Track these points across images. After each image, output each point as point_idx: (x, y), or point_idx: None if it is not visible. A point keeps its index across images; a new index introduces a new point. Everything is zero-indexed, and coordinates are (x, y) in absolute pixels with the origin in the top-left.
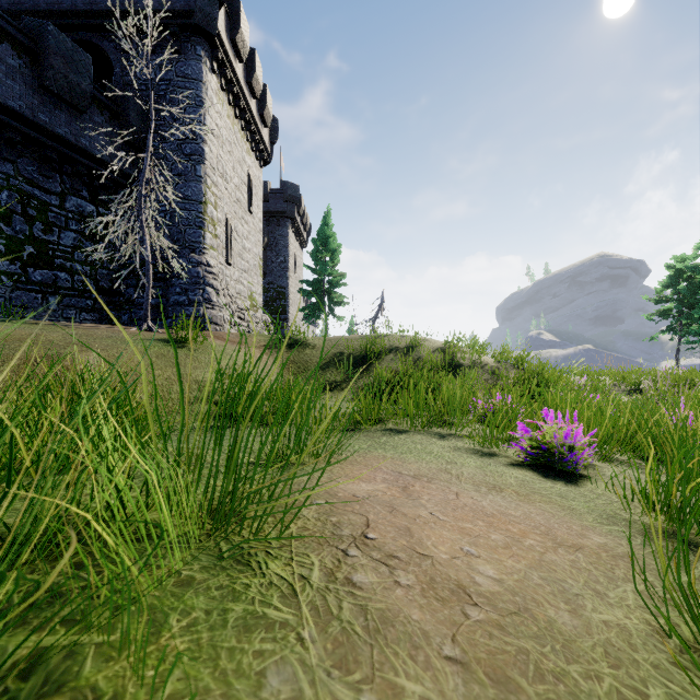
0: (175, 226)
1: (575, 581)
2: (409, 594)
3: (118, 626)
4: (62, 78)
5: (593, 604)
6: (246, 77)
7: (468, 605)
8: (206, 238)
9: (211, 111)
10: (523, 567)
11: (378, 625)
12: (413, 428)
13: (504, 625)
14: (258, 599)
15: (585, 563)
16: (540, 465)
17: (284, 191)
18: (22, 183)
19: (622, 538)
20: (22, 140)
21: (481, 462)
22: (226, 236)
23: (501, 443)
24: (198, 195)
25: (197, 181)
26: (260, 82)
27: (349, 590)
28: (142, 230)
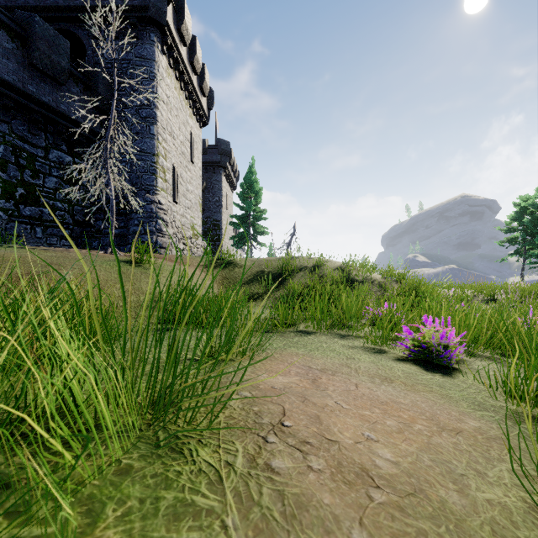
0: (134, 173)
1: (459, 462)
2: (320, 478)
3: (58, 516)
4: (46, 57)
5: (476, 483)
6: (189, 57)
7: (371, 487)
8: (158, 182)
9: (162, 83)
10: (415, 449)
11: (294, 510)
12: (319, 330)
13: (404, 506)
14: (188, 486)
15: (465, 445)
16: (421, 360)
17: (219, 147)
18: (15, 139)
19: (493, 422)
20: (15, 106)
21: (374, 357)
22: (174, 181)
23: (389, 342)
24: (152, 149)
25: (151, 138)
26: (200, 62)
27: (268, 475)
28: (108, 175)
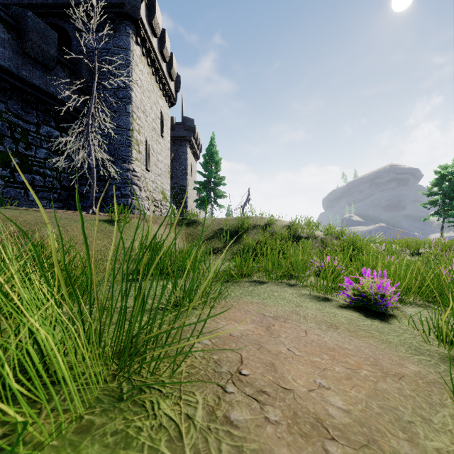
0: (112, 145)
1: (405, 408)
2: (278, 431)
3: None
4: (37, 47)
5: (423, 431)
6: (159, 47)
7: (327, 439)
8: (132, 153)
9: (136, 69)
10: (363, 396)
11: None
12: (271, 280)
13: None
14: (148, 445)
15: (409, 390)
16: (361, 307)
17: (185, 123)
18: (10, 116)
19: (430, 366)
20: (10, 88)
21: (320, 305)
22: (146, 152)
23: (332, 291)
24: (127, 125)
25: (127, 115)
26: (169, 51)
27: (227, 429)
28: (89, 147)
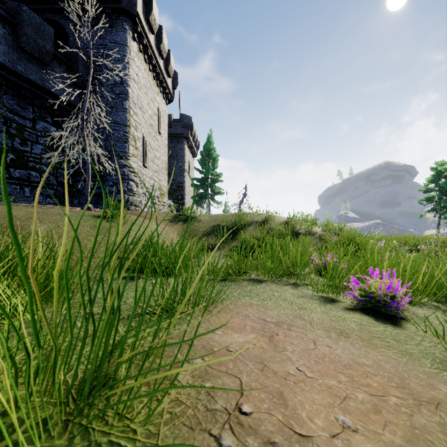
0: (109, 141)
1: None
2: None
3: None
4: (33, 42)
5: None
6: (156, 44)
7: None
8: (129, 149)
9: (133, 65)
10: (401, 440)
11: None
12: (270, 278)
13: None
14: None
15: None
16: (369, 309)
17: (182, 121)
18: (6, 111)
19: None
20: (6, 83)
21: (324, 307)
22: (143, 148)
23: (335, 290)
24: (124, 121)
25: (123, 111)
26: (166, 48)
27: None
28: (84, 142)
